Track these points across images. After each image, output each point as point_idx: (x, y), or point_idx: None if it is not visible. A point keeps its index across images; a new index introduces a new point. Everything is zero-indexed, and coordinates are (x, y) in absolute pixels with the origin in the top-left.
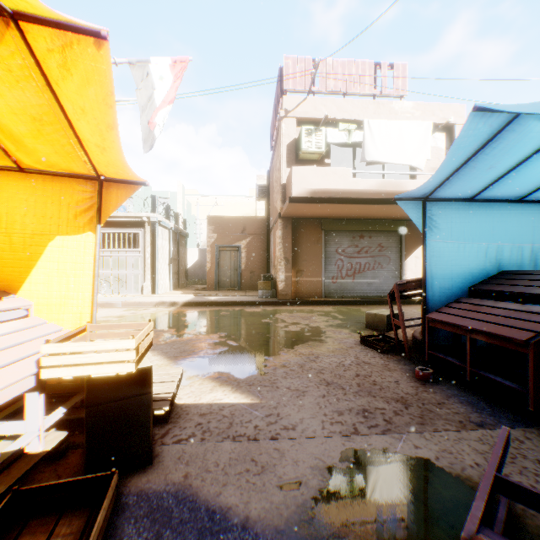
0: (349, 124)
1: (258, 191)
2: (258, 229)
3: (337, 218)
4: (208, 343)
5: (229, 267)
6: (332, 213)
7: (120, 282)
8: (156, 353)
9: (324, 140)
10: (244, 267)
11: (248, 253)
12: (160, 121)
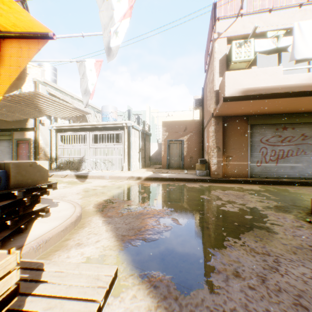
0: (277, 31)
1: (195, 102)
2: (195, 128)
3: (261, 114)
4: (155, 220)
5: (175, 154)
6: (258, 109)
7: (110, 163)
8: (109, 229)
9: (252, 49)
10: (185, 154)
11: (188, 144)
12: (114, 29)
